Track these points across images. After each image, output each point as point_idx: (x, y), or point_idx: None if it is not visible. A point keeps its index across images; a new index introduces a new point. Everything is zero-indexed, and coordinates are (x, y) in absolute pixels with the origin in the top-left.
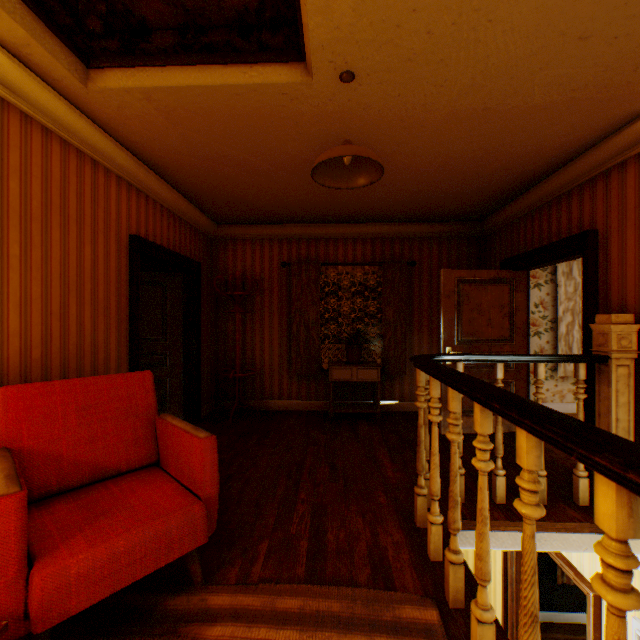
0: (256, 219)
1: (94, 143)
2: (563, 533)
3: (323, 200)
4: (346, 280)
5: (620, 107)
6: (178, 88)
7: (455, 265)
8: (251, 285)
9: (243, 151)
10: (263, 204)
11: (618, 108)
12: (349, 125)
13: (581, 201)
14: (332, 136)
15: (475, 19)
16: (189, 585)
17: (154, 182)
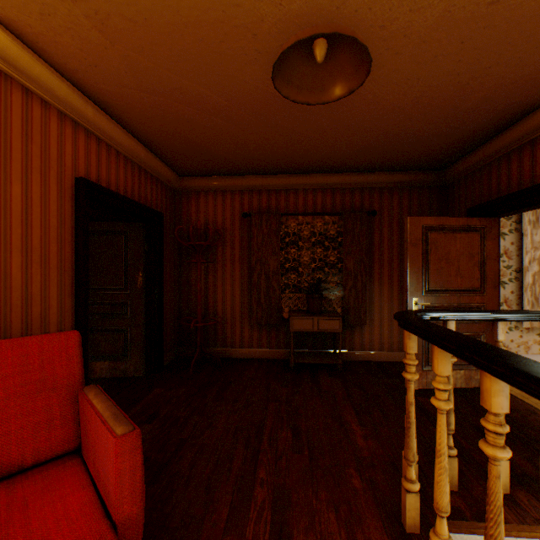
0: (217, 170)
1: (23, 66)
2: None
3: (284, 146)
4: (306, 230)
5: None
6: None
7: (416, 214)
8: (213, 236)
9: (196, 81)
10: (223, 152)
11: None
12: None
13: None
14: None
15: None
16: None
17: (106, 124)
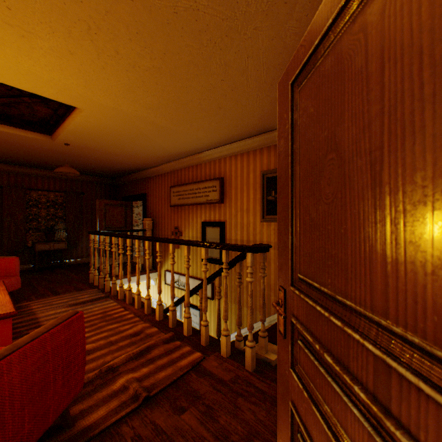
0: None
1: None
2: (134, 277)
3: (36, 161)
4: (44, 198)
5: (147, 165)
6: None
7: (105, 196)
8: None
9: (3, 143)
10: None
11: (147, 165)
12: (64, 150)
13: (144, 184)
14: (55, 150)
15: (107, 148)
16: None
17: None
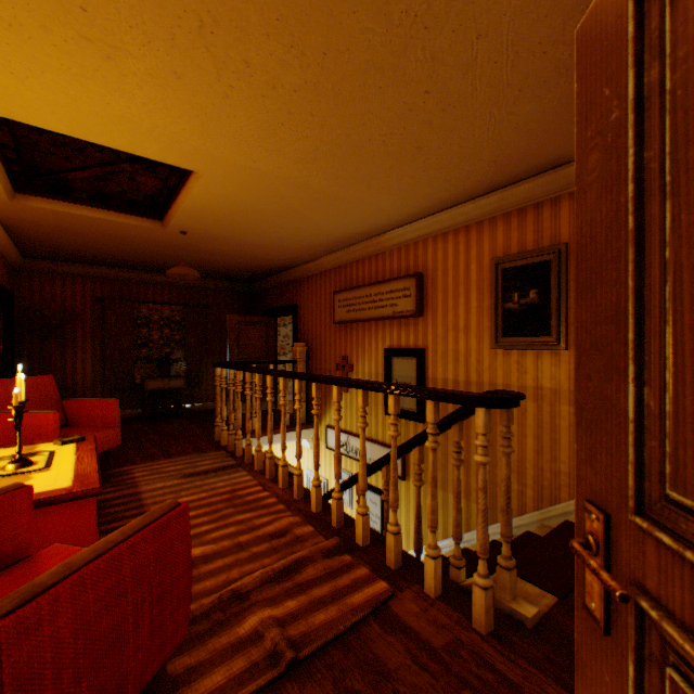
0: (73, 260)
1: None
2: (278, 434)
3: (145, 260)
4: (157, 315)
5: (299, 260)
6: (82, 215)
7: (238, 309)
8: (63, 314)
9: (101, 236)
10: (90, 254)
11: (298, 260)
12: (179, 242)
13: (294, 289)
14: (168, 242)
15: (239, 235)
16: (109, 469)
17: (1, 234)
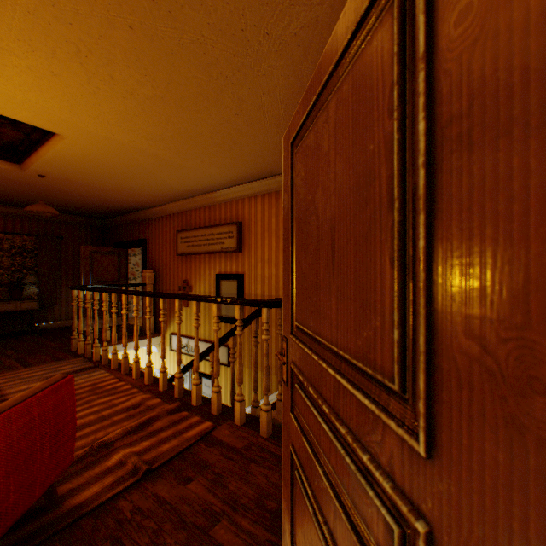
0: None
1: None
2: (130, 342)
3: None
4: (7, 244)
5: (148, 204)
6: None
7: (91, 241)
8: None
9: None
10: None
11: (148, 204)
12: (37, 183)
13: (144, 227)
14: (24, 182)
15: (96, 182)
16: None
17: None
